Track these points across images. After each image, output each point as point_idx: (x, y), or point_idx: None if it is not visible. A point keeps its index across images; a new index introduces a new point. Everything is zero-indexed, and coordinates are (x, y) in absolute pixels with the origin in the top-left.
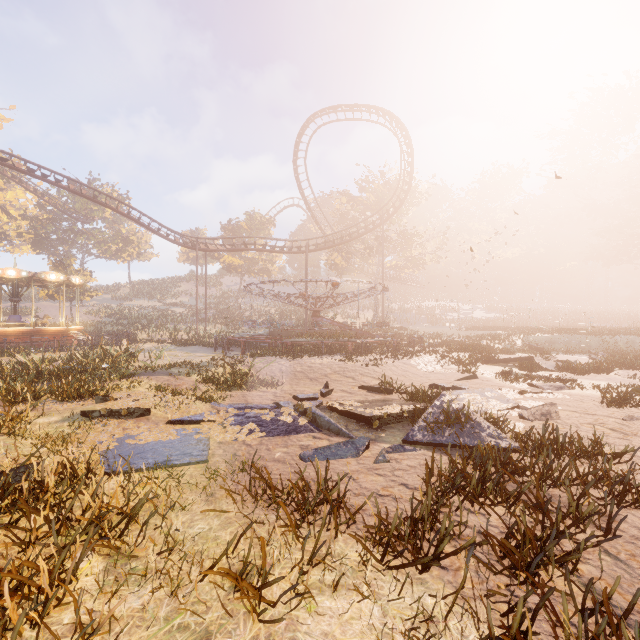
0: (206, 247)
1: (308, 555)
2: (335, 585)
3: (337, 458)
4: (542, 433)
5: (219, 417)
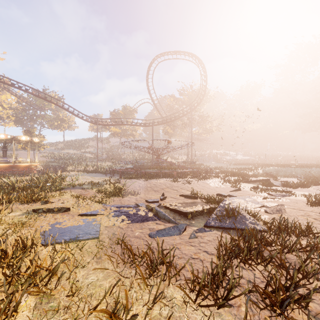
0: (102, 123)
1: (153, 296)
2: (168, 318)
3: (169, 235)
4: (279, 222)
5: (106, 212)
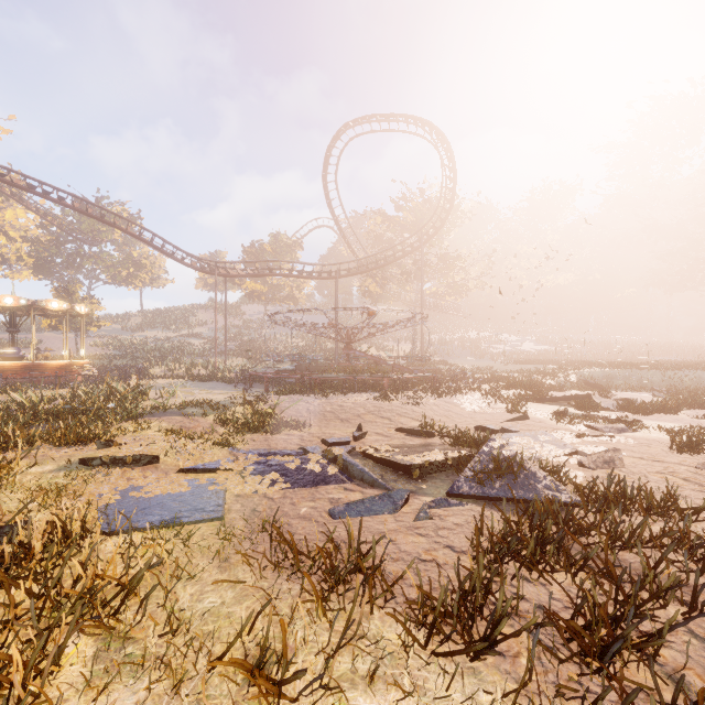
0: (226, 272)
1: (338, 637)
2: (370, 678)
3: (372, 514)
4: (607, 485)
5: (237, 465)
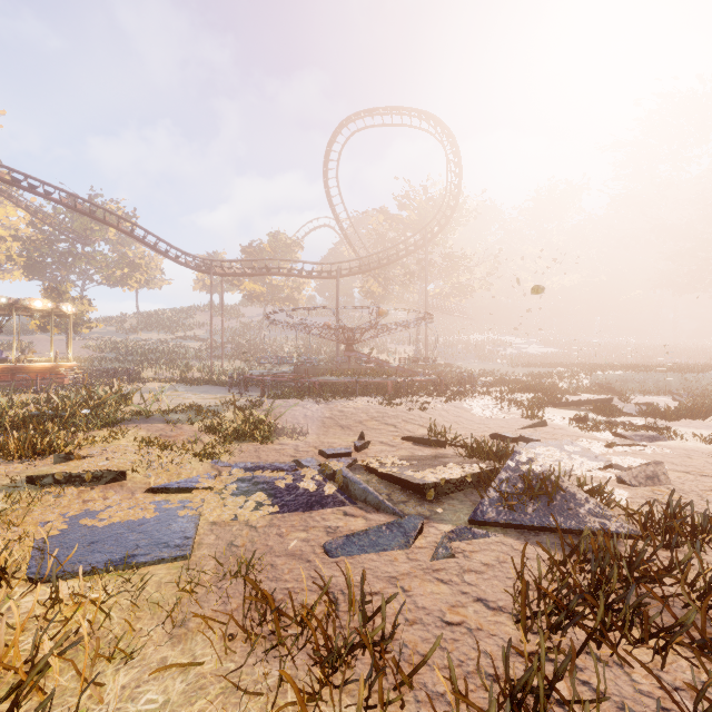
0: (222, 271)
1: None
2: None
3: (378, 550)
4: (670, 512)
5: (219, 482)
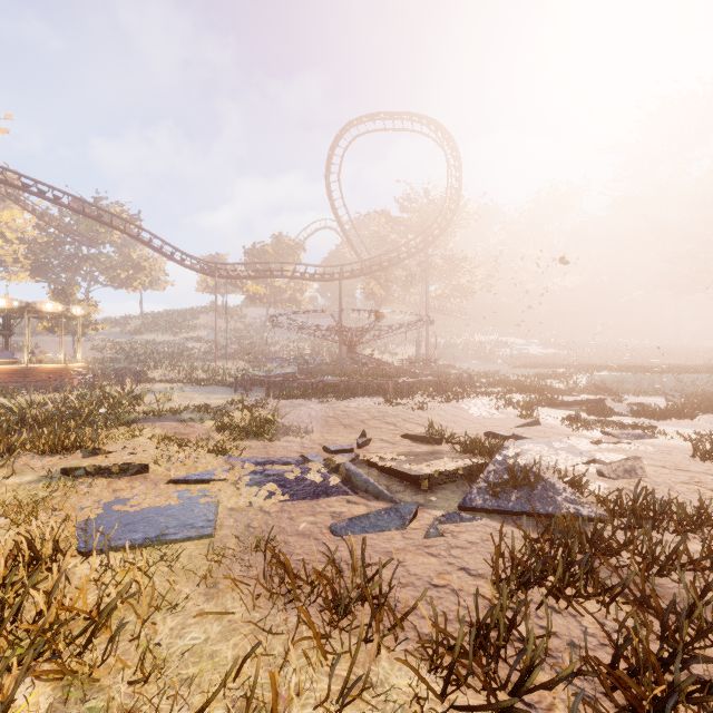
0: (226, 274)
1: (339, 683)
2: None
3: (377, 531)
4: (635, 498)
5: (233, 475)
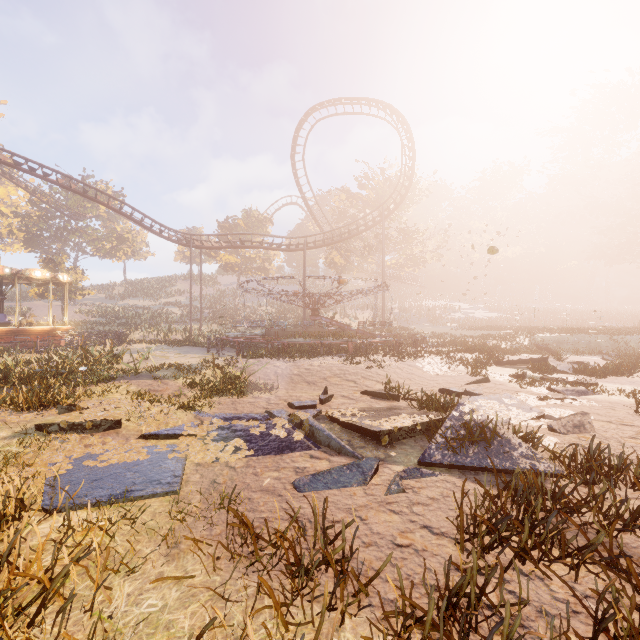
0: (201, 244)
1: None
2: None
3: (340, 486)
4: (590, 454)
5: (201, 430)
